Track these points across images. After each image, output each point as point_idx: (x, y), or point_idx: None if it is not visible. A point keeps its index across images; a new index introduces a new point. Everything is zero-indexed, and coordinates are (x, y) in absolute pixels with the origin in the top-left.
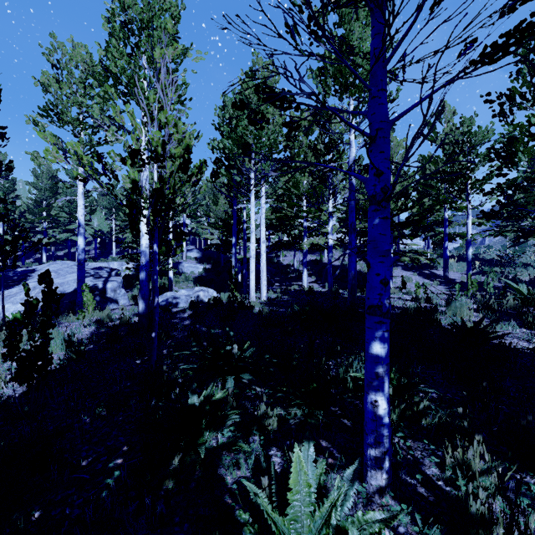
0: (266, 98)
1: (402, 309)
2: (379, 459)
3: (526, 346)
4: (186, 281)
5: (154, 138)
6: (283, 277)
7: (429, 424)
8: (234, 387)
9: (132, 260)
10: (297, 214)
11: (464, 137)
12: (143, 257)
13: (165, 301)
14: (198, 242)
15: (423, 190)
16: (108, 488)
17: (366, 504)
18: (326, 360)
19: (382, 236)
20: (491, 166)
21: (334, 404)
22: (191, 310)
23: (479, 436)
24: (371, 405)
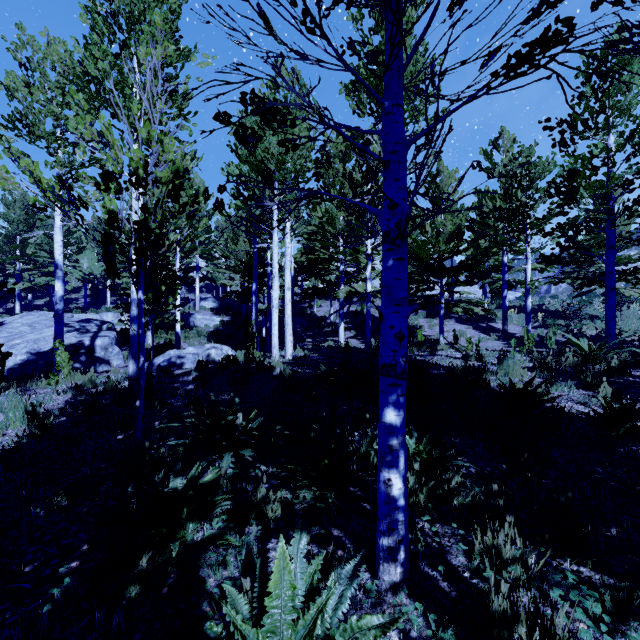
0: (255, 109)
1: (448, 369)
2: (392, 549)
3: (581, 410)
4: (199, 336)
5: (133, 157)
6: (317, 331)
7: (461, 504)
8: (235, 466)
9: (127, 310)
10: (332, 256)
11: (522, 169)
12: (134, 307)
13: (166, 361)
14: (216, 288)
15: (479, 229)
16: (54, 600)
17: (376, 605)
18: (352, 431)
19: (396, 280)
20: (550, 203)
21: (352, 483)
22: (198, 372)
23: (510, 518)
24: (384, 484)
